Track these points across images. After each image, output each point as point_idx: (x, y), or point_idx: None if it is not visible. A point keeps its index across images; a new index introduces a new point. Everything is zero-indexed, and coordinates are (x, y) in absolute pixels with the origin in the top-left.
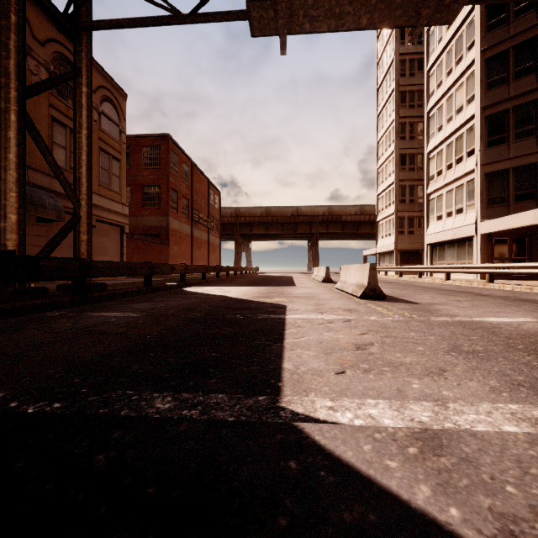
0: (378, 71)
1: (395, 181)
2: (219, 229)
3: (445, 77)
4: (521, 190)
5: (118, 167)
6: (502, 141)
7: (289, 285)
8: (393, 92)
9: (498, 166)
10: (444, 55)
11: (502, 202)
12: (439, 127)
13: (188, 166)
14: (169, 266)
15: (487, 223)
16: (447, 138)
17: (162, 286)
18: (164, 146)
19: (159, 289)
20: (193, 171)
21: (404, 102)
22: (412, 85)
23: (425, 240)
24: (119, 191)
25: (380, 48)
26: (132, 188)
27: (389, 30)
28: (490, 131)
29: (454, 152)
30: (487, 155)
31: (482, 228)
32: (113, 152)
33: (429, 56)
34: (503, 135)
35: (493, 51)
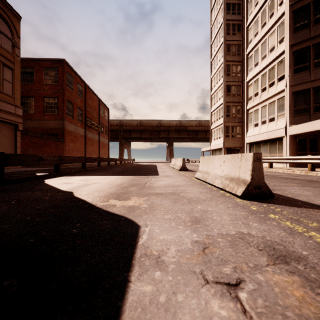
0: (211, 33)
1: (223, 103)
2: (108, 133)
3: (260, 29)
4: (319, 103)
5: (10, 74)
6: (305, 69)
7: (153, 173)
8: (222, 44)
9: (302, 87)
10: (259, 13)
11: (305, 112)
12: (255, 63)
13: (82, 86)
14: (34, 157)
15: (295, 127)
16: (262, 70)
17: (22, 177)
18: (61, 68)
19: (16, 181)
20: (86, 90)
21: (229, 51)
22: (234, 40)
23: (246, 141)
24: (12, 94)
25: (213, 18)
26: (35, 99)
27: (219, 5)
28: (296, 62)
29: (267, 79)
30: (294, 78)
31: (291, 130)
32: (4, 61)
33: (248, 16)
34: (306, 64)
35: (298, 5)
